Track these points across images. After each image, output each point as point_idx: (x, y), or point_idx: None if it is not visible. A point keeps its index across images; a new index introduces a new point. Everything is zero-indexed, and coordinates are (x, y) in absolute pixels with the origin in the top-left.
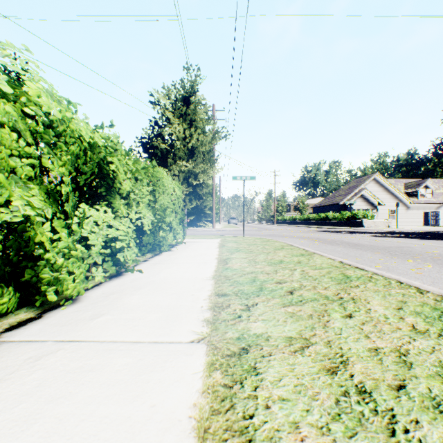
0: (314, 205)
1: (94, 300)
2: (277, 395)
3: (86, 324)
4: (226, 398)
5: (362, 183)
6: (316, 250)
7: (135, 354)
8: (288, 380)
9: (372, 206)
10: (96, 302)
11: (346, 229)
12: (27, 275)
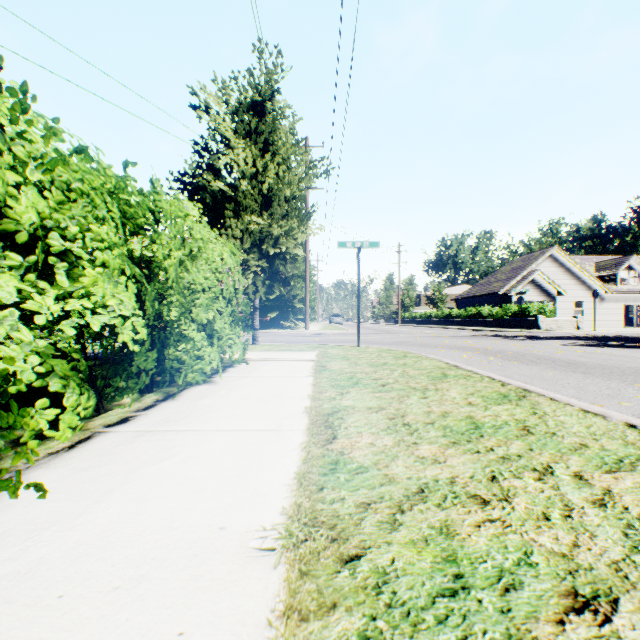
0: (458, 296)
1: None
2: None
3: None
4: None
5: (532, 261)
6: (507, 376)
7: None
8: None
9: (548, 297)
10: None
11: (514, 332)
12: None
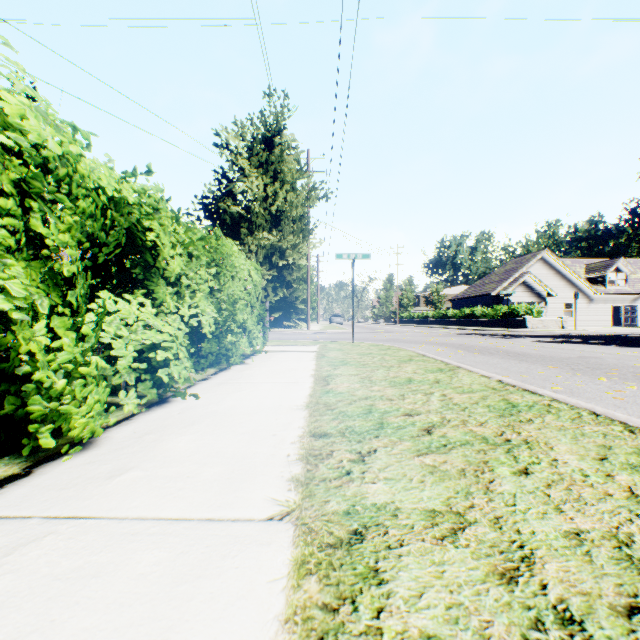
0: (454, 297)
1: (119, 443)
2: (417, 628)
3: (99, 487)
4: (327, 634)
5: (524, 264)
6: (460, 362)
7: (174, 543)
8: (435, 595)
9: (539, 298)
10: (122, 447)
11: (501, 331)
12: (8, 406)
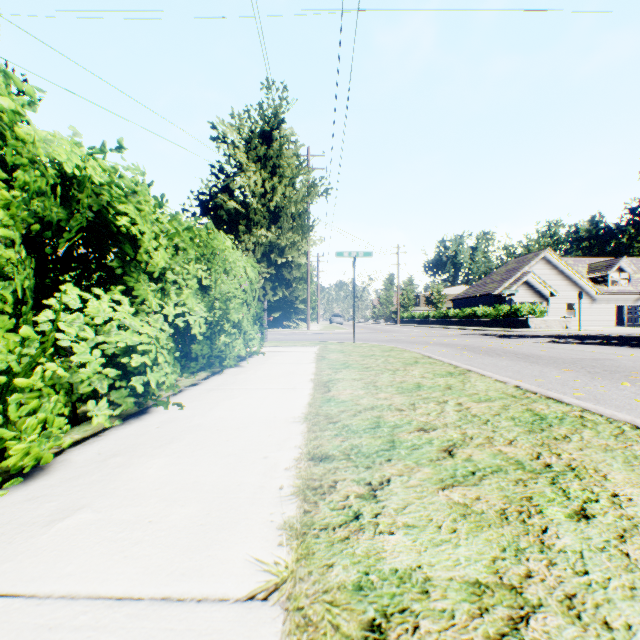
0: (456, 297)
1: (76, 469)
2: None
3: (30, 540)
4: None
5: (526, 263)
6: (468, 364)
7: None
8: None
9: (541, 298)
10: (78, 475)
11: (504, 331)
12: None
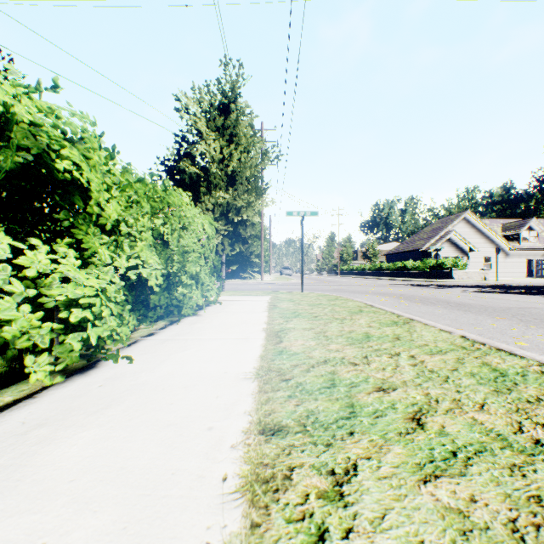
0: (388, 252)
1: None
2: None
3: None
4: None
5: (449, 223)
6: (408, 313)
7: None
8: None
9: (462, 253)
10: None
11: (432, 282)
12: None
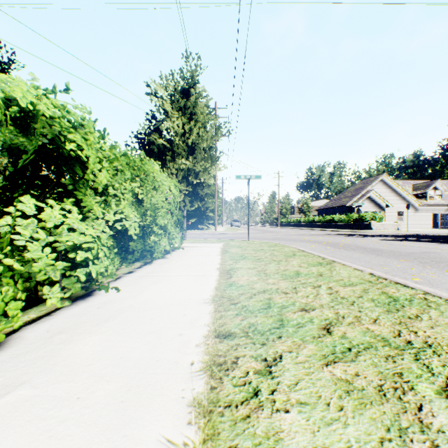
0: (319, 208)
1: (26, 346)
2: None
3: None
4: None
5: (369, 184)
6: (332, 256)
7: None
8: None
9: (380, 208)
10: (26, 351)
11: (354, 232)
12: None
